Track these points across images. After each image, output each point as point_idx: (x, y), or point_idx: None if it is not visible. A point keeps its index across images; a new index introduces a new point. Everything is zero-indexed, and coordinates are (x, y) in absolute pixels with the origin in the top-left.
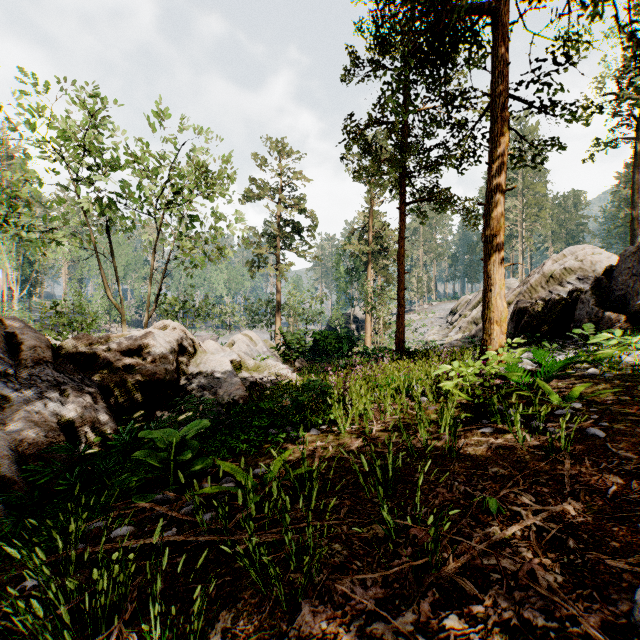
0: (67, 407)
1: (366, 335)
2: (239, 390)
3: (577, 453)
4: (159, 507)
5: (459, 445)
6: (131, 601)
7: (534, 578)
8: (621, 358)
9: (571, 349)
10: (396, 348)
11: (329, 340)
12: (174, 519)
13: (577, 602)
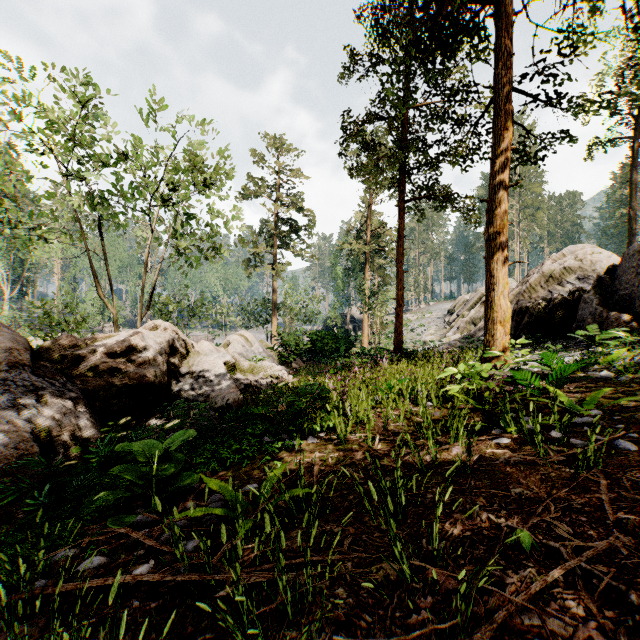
0: (44, 414)
1: (363, 335)
2: (233, 393)
3: (610, 471)
4: (136, 533)
5: (473, 459)
6: None
7: None
8: (633, 360)
9: (576, 350)
10: (394, 349)
11: (326, 340)
12: (153, 547)
13: None
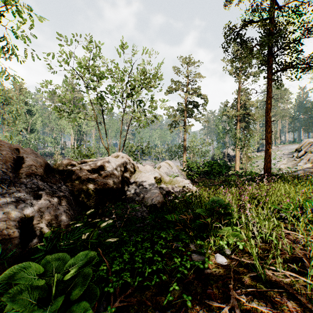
0: (34, 207)
1: (236, 164)
2: (158, 197)
3: None
4: None
5: None
6: None
7: None
8: None
9: None
10: (264, 172)
11: (214, 166)
12: None
13: None
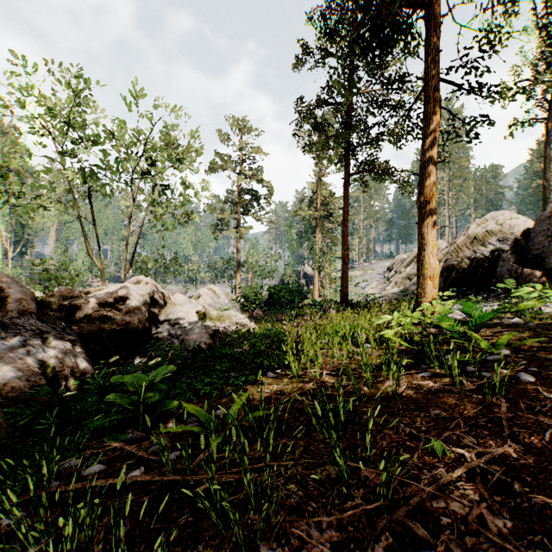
0: (49, 353)
1: (314, 289)
2: (204, 337)
3: (511, 397)
4: (128, 447)
5: (402, 388)
6: (97, 542)
7: (483, 522)
8: (540, 309)
9: (494, 301)
10: (341, 300)
11: (282, 293)
12: (142, 458)
13: (528, 548)
